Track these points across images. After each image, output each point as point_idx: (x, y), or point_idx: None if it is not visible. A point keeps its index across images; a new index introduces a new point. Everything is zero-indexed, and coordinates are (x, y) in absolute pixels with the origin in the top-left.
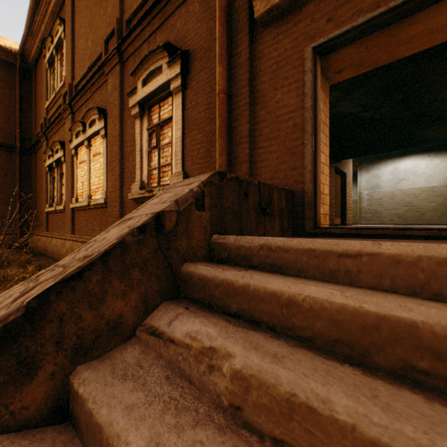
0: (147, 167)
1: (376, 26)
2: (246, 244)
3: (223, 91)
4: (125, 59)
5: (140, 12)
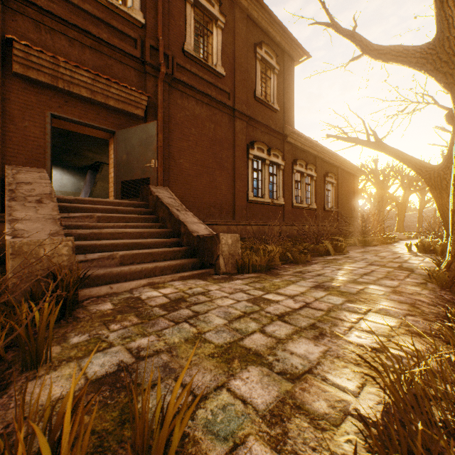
0: None
1: (80, 124)
2: (69, 199)
3: None
4: None
5: None
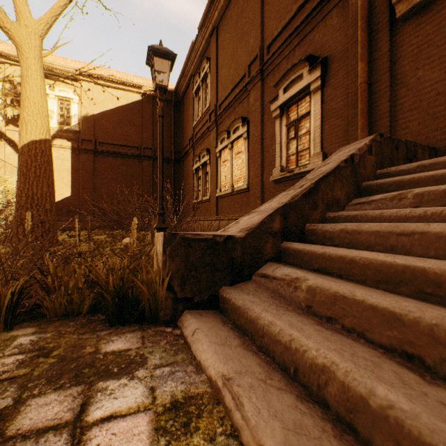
0: (285, 154)
1: None
2: (404, 169)
3: (364, 81)
4: (265, 76)
5: (278, 37)
